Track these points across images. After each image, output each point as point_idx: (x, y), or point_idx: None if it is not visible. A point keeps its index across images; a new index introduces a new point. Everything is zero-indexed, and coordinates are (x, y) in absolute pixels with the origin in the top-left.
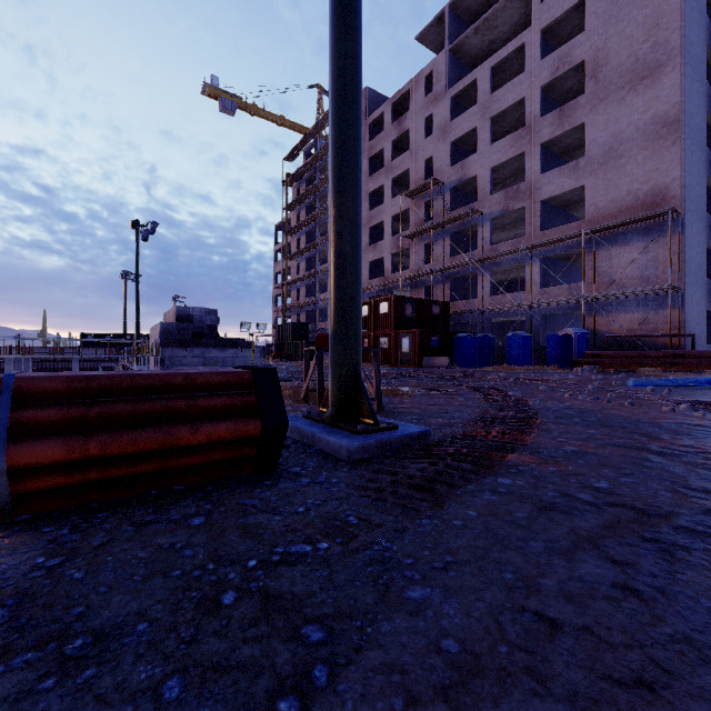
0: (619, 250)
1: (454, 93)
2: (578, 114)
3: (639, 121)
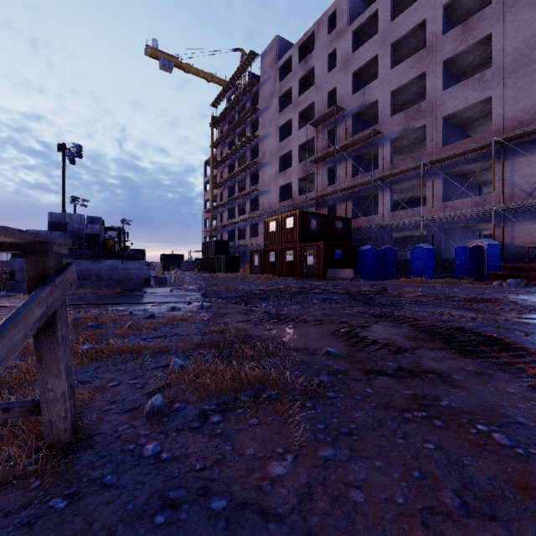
0: (531, 159)
1: (356, 27)
2: (483, 26)
3: None
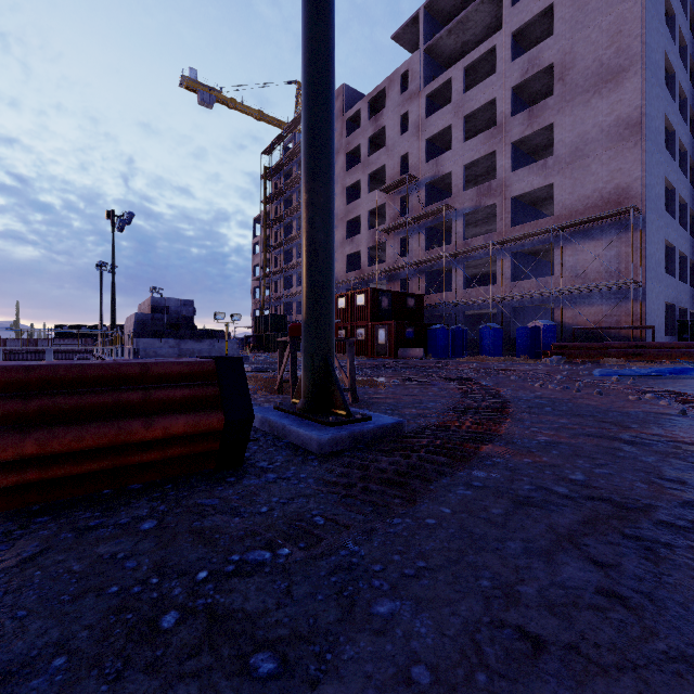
0: (585, 246)
1: (429, 92)
2: (546, 115)
3: (603, 123)
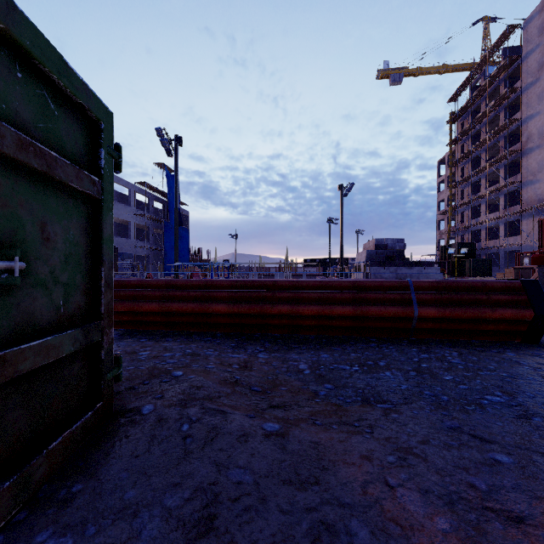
0: None
1: None
2: None
3: None
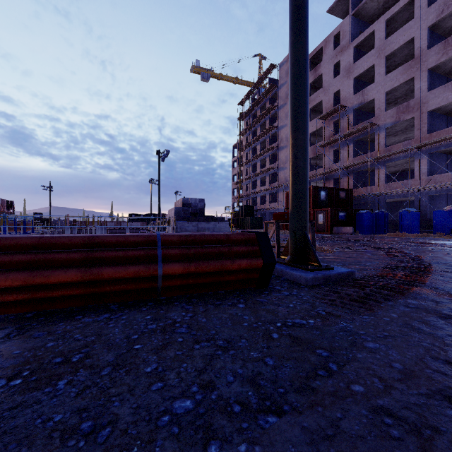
0: None
1: (356, 44)
2: None
3: None
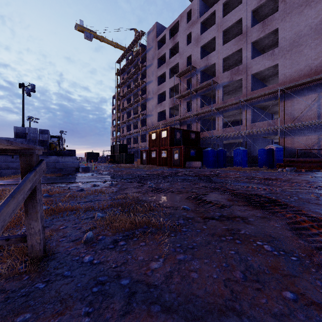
0: (299, 100)
1: (203, 20)
2: (274, 23)
3: (312, 23)
